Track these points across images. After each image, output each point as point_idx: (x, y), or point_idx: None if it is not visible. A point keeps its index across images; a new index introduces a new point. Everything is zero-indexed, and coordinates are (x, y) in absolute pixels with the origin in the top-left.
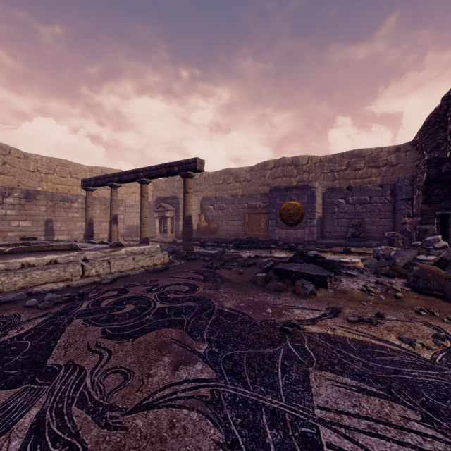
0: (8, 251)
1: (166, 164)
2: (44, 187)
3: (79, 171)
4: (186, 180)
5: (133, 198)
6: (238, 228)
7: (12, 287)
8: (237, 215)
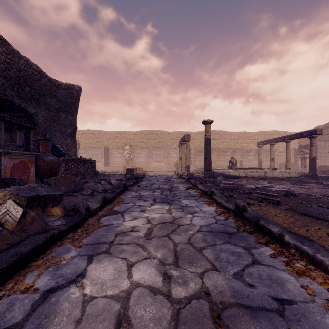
0: (246, 168)
1: (299, 133)
2: (236, 146)
3: (252, 135)
4: (311, 139)
5: (283, 146)
6: None
7: (249, 176)
8: None
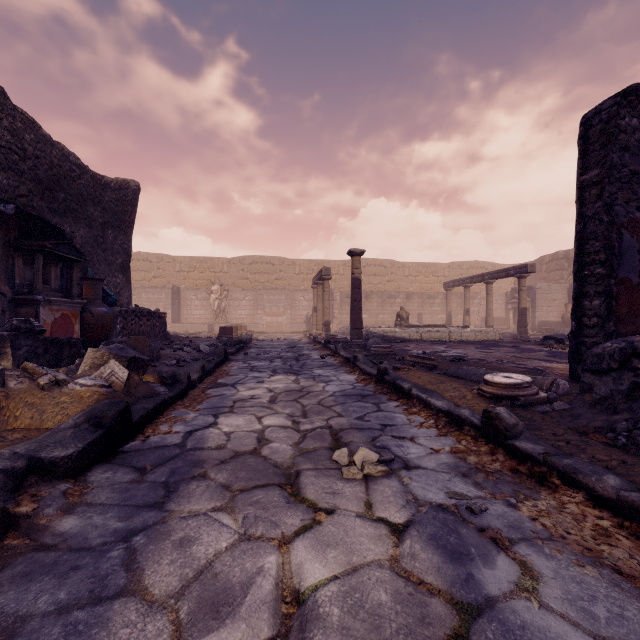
0: (421, 326)
1: (504, 269)
2: (413, 287)
3: (439, 270)
4: (520, 280)
5: None
6: None
7: (426, 338)
8: None
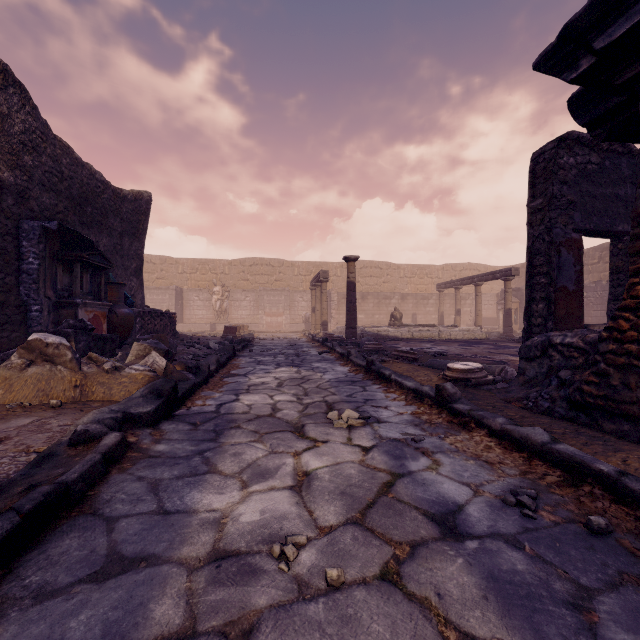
0: (413, 326)
1: (491, 272)
2: (409, 288)
3: (433, 271)
4: (505, 283)
5: (482, 289)
6: (602, 320)
7: (417, 337)
8: (600, 305)
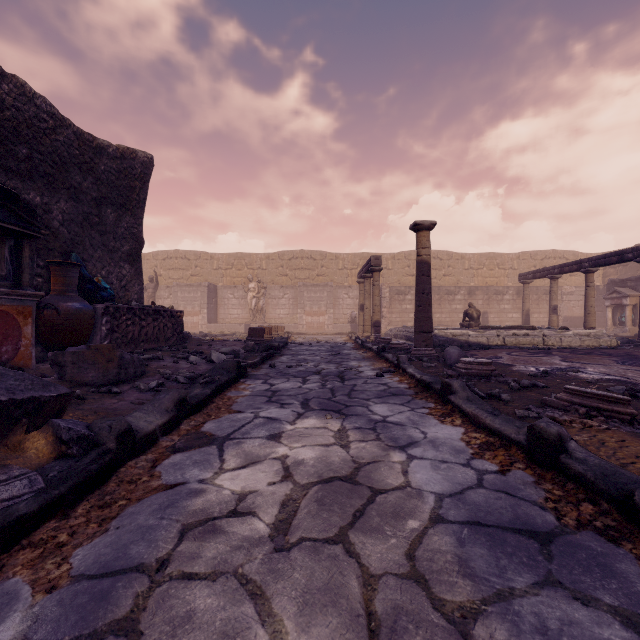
0: (502, 328)
1: (616, 252)
2: (475, 282)
3: (506, 261)
4: None
5: (571, 282)
6: None
7: (510, 344)
8: None
